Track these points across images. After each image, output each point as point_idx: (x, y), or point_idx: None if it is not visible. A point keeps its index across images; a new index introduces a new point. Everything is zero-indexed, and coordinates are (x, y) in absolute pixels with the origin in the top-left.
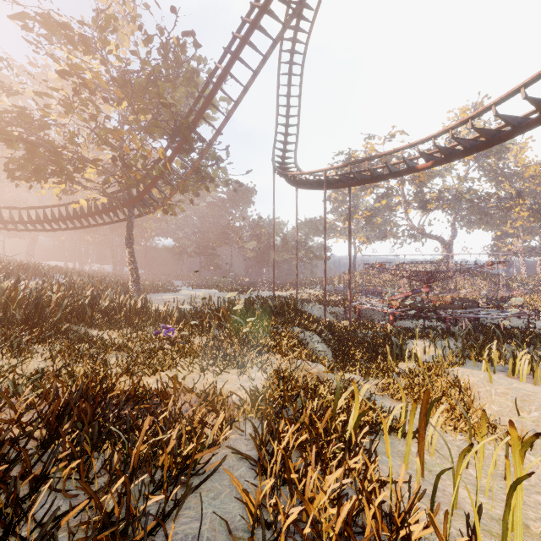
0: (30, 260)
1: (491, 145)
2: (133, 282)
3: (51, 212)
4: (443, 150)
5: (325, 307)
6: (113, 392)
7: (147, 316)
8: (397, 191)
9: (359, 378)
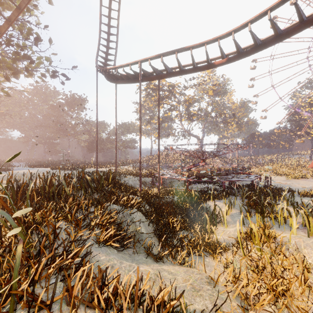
0: None
1: (278, 41)
2: None
3: None
4: (238, 46)
5: (140, 178)
6: None
7: None
8: (177, 107)
9: (205, 280)
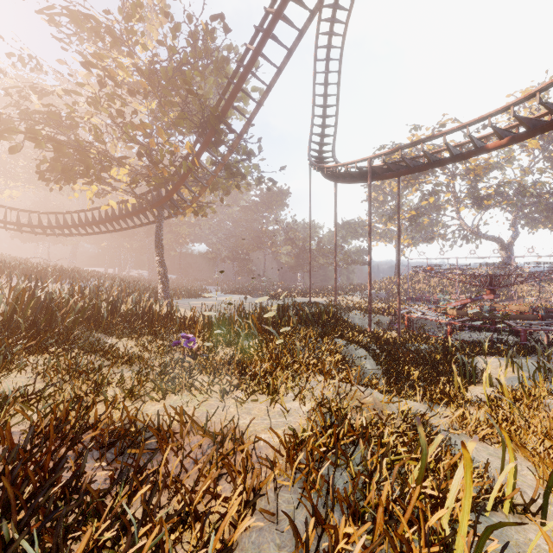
0: (73, 266)
1: None
2: (163, 286)
3: (85, 216)
4: (524, 122)
5: (369, 315)
6: (91, 433)
7: (171, 323)
8: (447, 187)
9: (423, 407)
